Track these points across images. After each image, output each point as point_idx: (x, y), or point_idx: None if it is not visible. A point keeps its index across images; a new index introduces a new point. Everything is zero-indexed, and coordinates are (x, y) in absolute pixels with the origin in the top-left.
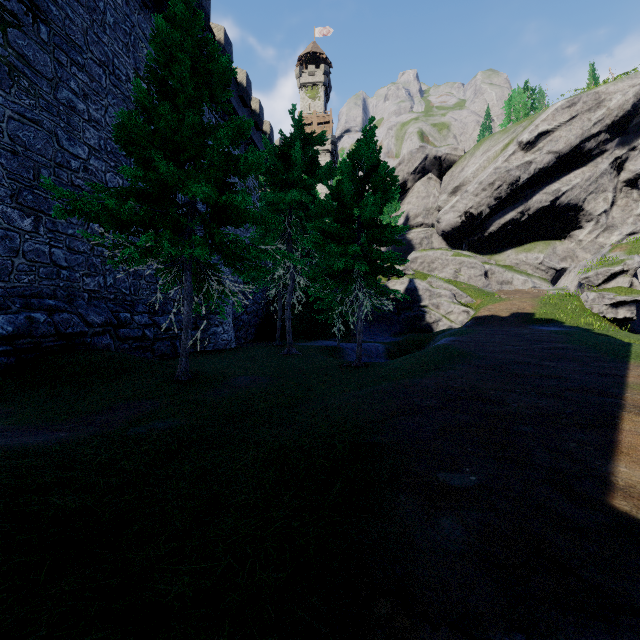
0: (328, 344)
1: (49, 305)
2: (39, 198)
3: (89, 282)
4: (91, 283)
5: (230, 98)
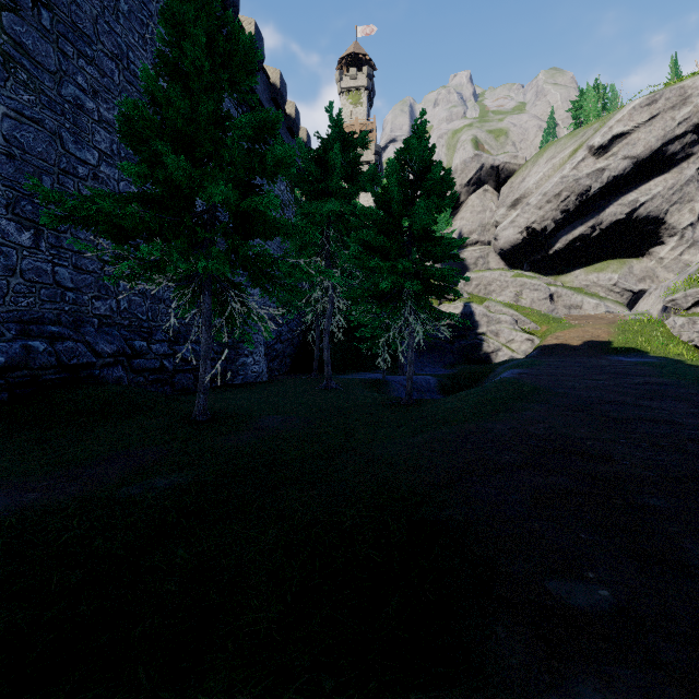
0: (372, 377)
1: (51, 332)
2: (40, 209)
3: (99, 306)
4: (102, 307)
5: (262, 101)
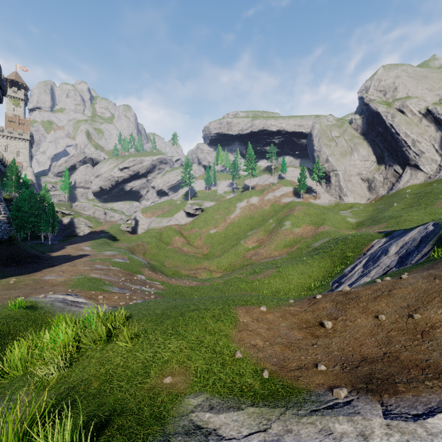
0: (39, 241)
1: None
2: None
3: None
4: None
5: None
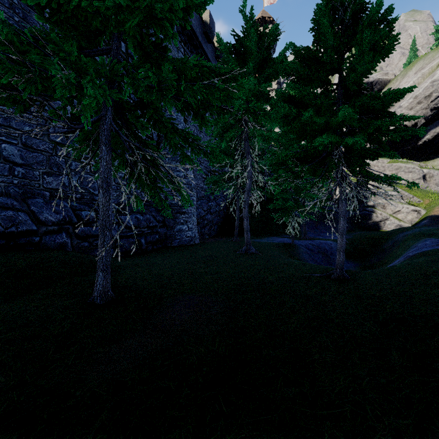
0: (282, 241)
1: None
2: None
3: (51, 181)
4: (53, 182)
5: (196, 33)
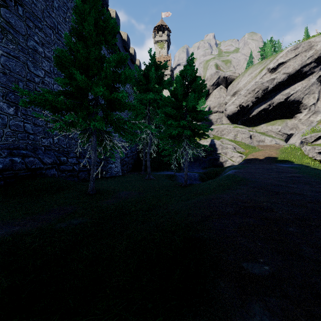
0: (169, 173)
1: (23, 153)
2: (18, 97)
3: (45, 141)
4: (46, 142)
5: (119, 47)
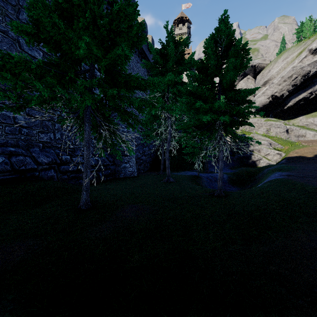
0: (192, 174)
1: (10, 151)
2: None
3: (43, 136)
4: (44, 137)
5: None
